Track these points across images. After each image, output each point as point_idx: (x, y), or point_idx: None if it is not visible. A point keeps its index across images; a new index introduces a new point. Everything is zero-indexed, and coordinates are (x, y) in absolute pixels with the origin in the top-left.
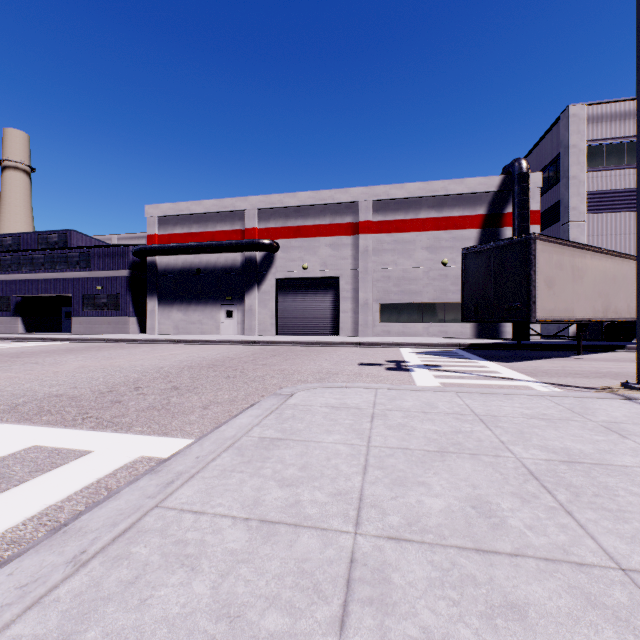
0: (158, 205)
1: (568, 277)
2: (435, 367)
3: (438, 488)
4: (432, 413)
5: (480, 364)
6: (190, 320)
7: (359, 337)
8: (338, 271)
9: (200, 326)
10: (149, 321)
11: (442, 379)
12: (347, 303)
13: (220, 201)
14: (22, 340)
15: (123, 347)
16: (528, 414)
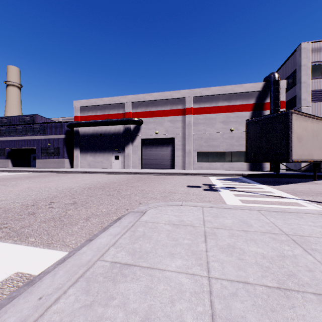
0: (80, 100)
1: (310, 135)
2: (232, 188)
3: None
4: (250, 232)
5: (258, 186)
6: (96, 161)
7: (185, 170)
8: (174, 135)
9: (101, 164)
10: (75, 161)
11: (240, 197)
12: (179, 152)
13: (112, 98)
14: (8, 171)
15: (58, 175)
16: None
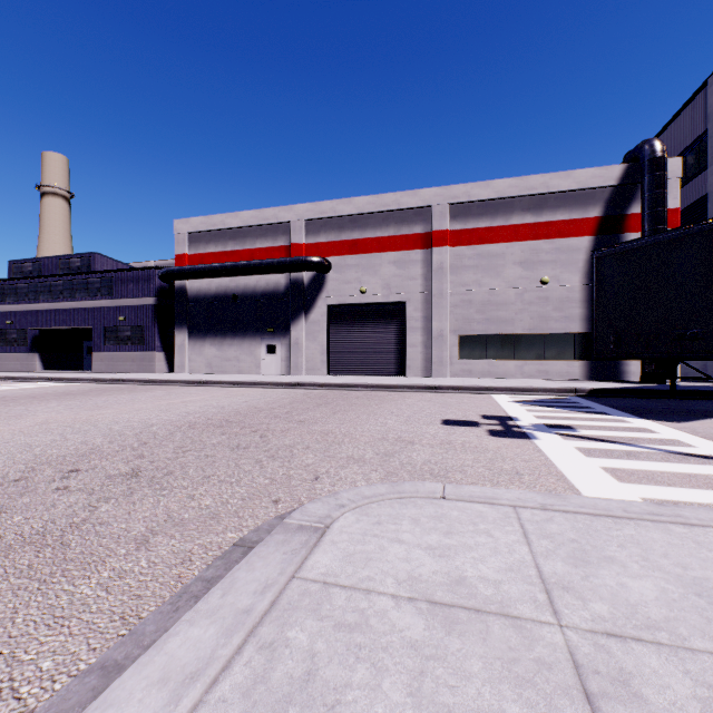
0: (188, 219)
1: None
2: (567, 430)
3: None
4: None
5: (635, 425)
6: (225, 356)
7: (432, 378)
8: (404, 295)
9: (237, 364)
10: (178, 357)
11: (601, 459)
12: (416, 335)
13: (260, 212)
14: (27, 380)
15: (133, 390)
16: None
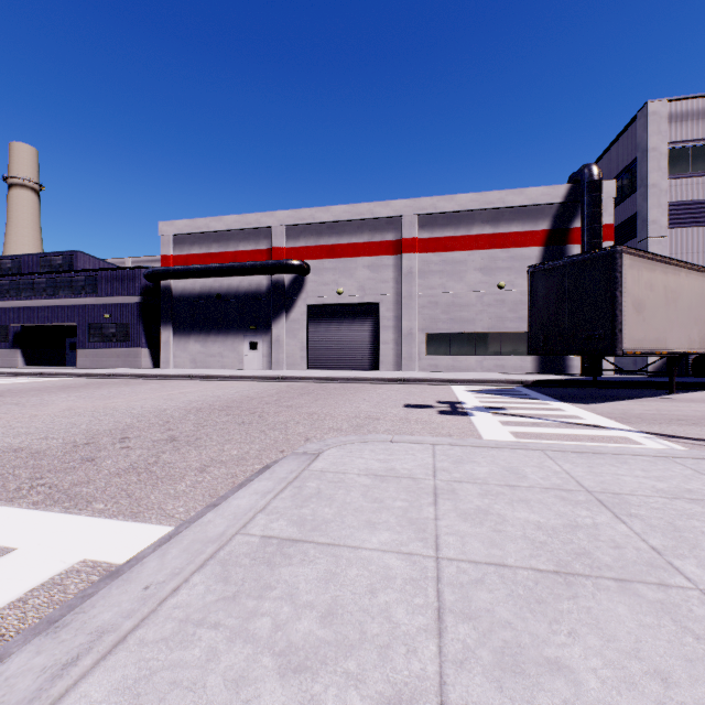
0: (173, 222)
1: (660, 300)
2: (499, 410)
3: (593, 682)
4: (522, 488)
5: (553, 406)
6: (209, 352)
7: (402, 372)
8: (378, 296)
9: (220, 359)
10: (163, 354)
11: (512, 427)
12: (388, 333)
13: (243, 217)
14: (17, 375)
15: (128, 384)
16: (665, 490)
